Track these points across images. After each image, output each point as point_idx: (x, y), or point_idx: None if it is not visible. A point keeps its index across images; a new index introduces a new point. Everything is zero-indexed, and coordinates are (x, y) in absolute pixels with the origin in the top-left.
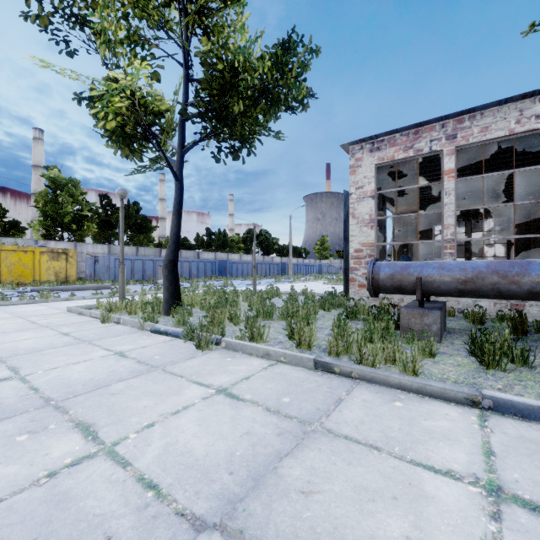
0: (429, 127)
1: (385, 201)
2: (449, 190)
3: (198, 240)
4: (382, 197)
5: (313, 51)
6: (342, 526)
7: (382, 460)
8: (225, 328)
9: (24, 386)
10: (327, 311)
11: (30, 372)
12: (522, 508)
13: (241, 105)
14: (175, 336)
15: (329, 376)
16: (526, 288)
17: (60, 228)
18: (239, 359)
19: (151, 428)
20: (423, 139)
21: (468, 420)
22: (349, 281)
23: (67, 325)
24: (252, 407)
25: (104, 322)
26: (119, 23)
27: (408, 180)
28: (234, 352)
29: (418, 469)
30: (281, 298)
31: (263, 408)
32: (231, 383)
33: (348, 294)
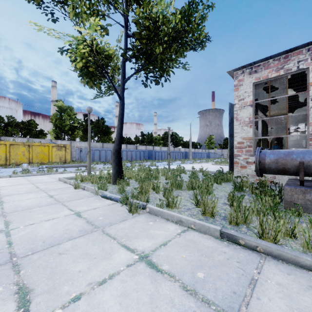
0: (296, 52)
1: (257, 109)
2: None
3: (136, 138)
4: (255, 107)
5: (209, 7)
6: None
7: None
8: (150, 195)
9: (5, 240)
10: (219, 184)
11: (15, 226)
12: None
13: (161, 48)
14: (115, 201)
15: (235, 247)
16: None
17: (63, 133)
18: (158, 224)
19: (77, 302)
20: (291, 61)
21: None
22: (234, 163)
23: (54, 189)
24: (170, 281)
25: (76, 188)
26: (85, 3)
27: (275, 94)
28: (155, 216)
29: None
30: (186, 174)
31: (180, 285)
32: (152, 249)
33: (232, 172)
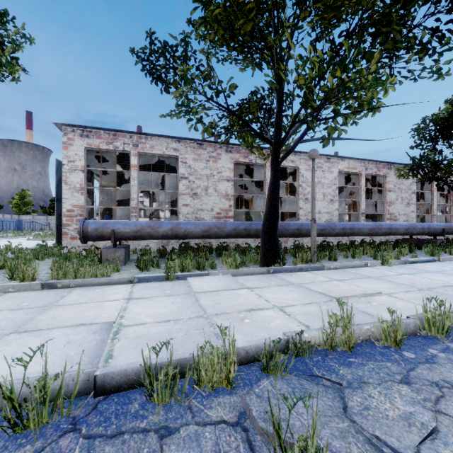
0: (123, 134)
1: (93, 173)
2: (134, 177)
3: None
4: (91, 170)
5: (26, 38)
6: (72, 318)
7: (88, 304)
8: None
9: None
10: (41, 260)
11: None
12: (136, 299)
13: None
14: None
15: (54, 290)
16: (161, 234)
17: None
18: None
19: None
20: (119, 141)
21: (127, 287)
22: (62, 235)
23: None
24: None
25: None
26: None
27: (111, 161)
28: None
29: (104, 302)
30: None
31: (9, 310)
32: None
33: (61, 245)
